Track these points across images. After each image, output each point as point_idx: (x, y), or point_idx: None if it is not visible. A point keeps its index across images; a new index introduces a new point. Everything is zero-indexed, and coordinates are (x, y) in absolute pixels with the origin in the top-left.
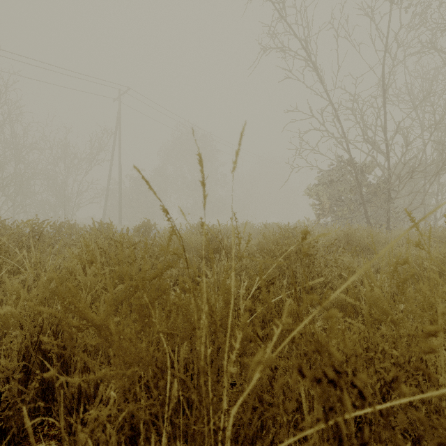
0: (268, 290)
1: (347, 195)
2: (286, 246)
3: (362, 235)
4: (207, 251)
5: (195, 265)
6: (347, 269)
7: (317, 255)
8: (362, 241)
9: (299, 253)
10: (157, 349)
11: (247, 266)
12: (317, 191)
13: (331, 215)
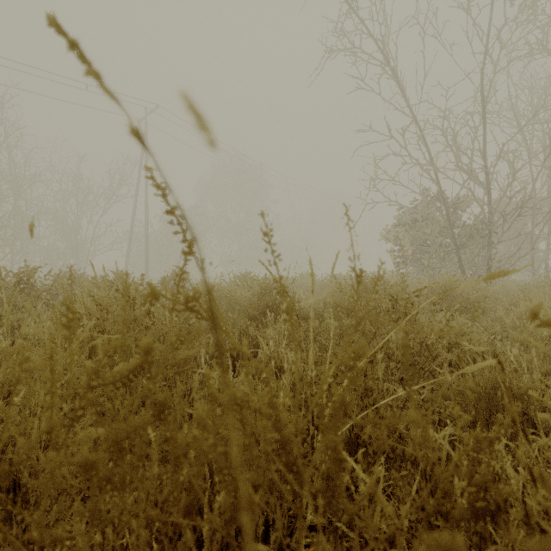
0: (364, 374)
1: (434, 239)
2: (372, 302)
3: (465, 288)
4: (258, 309)
5: (247, 342)
6: (467, 335)
7: (420, 315)
8: (465, 296)
9: (392, 312)
10: (173, 487)
11: (315, 331)
12: (396, 233)
13: (414, 264)
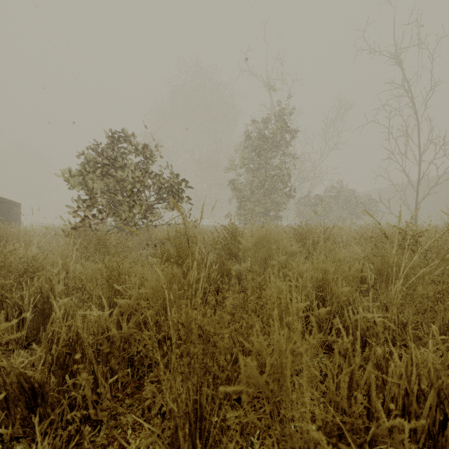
0: None
1: None
2: None
3: None
4: None
5: None
6: None
7: None
8: None
9: None
10: None
11: None
12: None
13: None
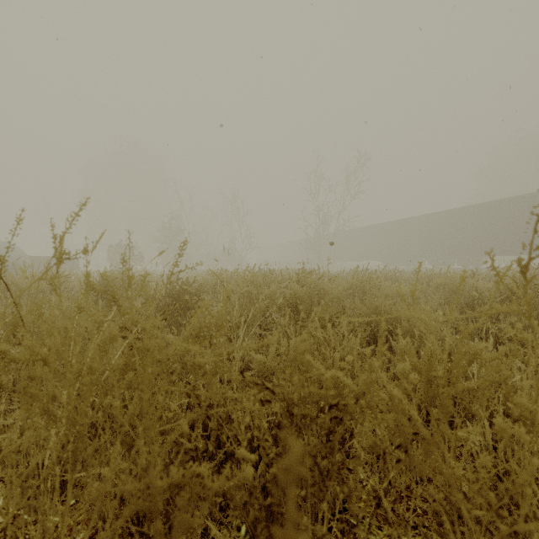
0: None
1: None
2: None
3: None
4: None
5: None
6: None
7: None
8: None
9: None
10: None
11: None
12: None
13: None
